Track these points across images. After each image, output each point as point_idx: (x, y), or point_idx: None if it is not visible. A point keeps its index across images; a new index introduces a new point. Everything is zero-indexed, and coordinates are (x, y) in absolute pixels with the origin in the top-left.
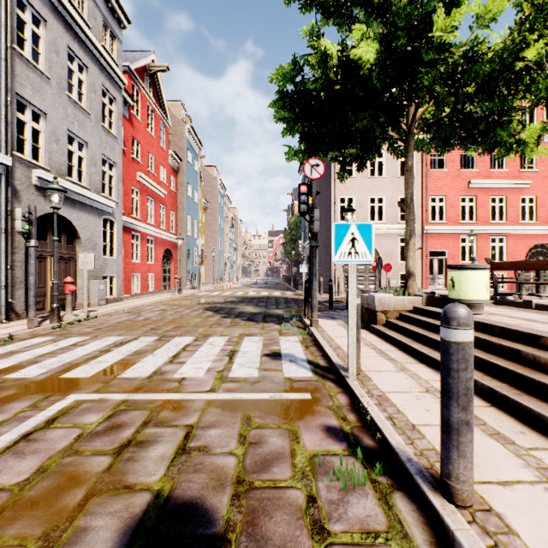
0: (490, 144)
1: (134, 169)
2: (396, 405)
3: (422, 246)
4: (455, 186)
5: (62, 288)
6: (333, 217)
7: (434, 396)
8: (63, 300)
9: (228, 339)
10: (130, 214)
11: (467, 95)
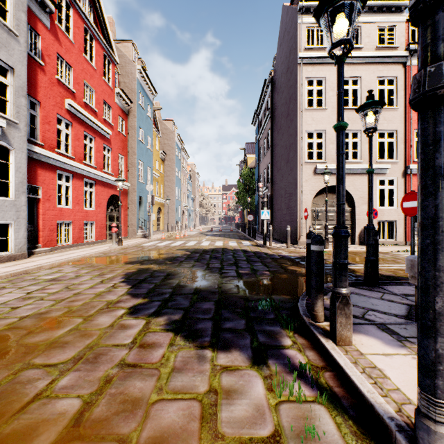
0: None
1: (62, 94)
2: None
3: (405, 188)
4: None
5: None
6: (299, 156)
7: None
8: None
9: None
10: (54, 148)
11: None
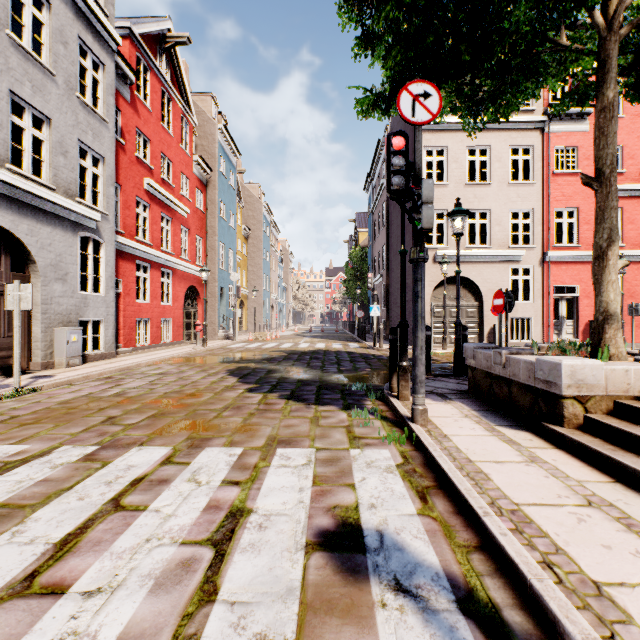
0: None
1: (140, 173)
2: None
3: (543, 279)
4: (591, 193)
5: (1, 341)
6: None
7: None
8: (5, 358)
9: (238, 458)
10: (133, 235)
11: None
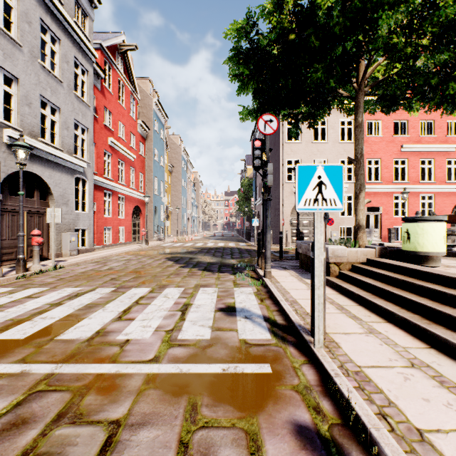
0: (438, 100)
1: (106, 135)
2: (383, 390)
3: None
4: (389, 150)
5: None
6: (281, 178)
7: (425, 375)
8: None
9: (183, 290)
10: (102, 174)
11: (422, 47)
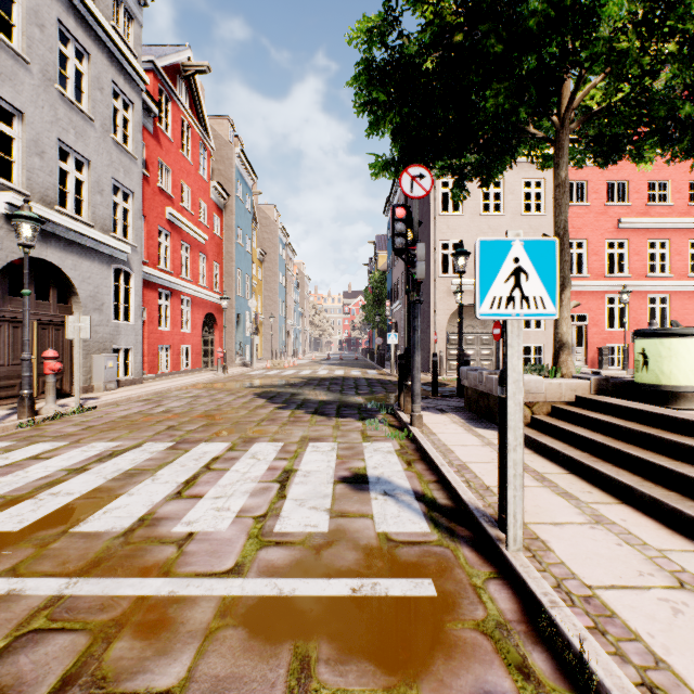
0: (688, 143)
1: (162, 203)
2: (640, 634)
3: None
4: (599, 226)
5: None
6: (432, 269)
7: None
8: None
9: (281, 447)
10: (156, 264)
11: (667, 56)
